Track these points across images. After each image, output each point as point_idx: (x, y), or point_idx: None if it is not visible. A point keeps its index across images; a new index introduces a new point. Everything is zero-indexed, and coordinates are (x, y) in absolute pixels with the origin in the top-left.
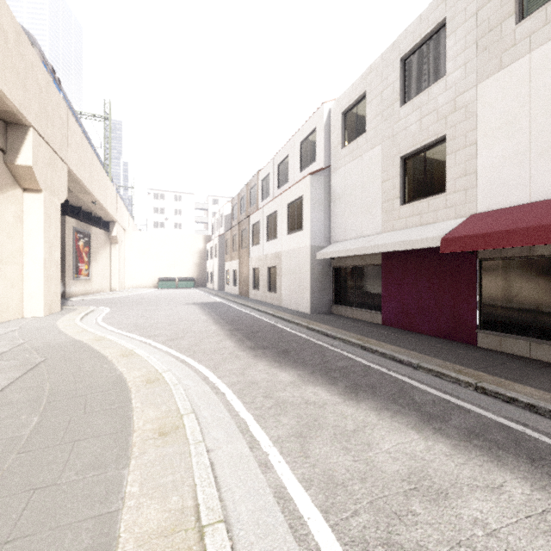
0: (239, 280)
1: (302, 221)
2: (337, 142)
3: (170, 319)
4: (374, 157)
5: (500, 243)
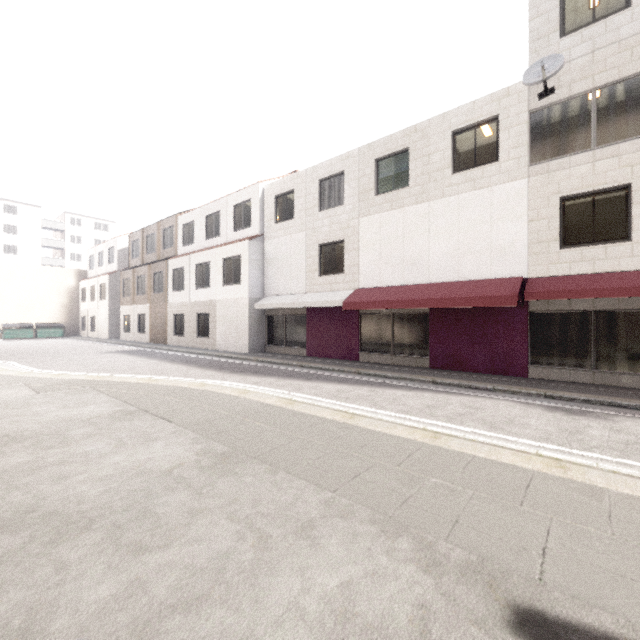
0: (150, 326)
1: (241, 277)
2: (271, 217)
3: (121, 364)
4: (300, 239)
5: (367, 307)
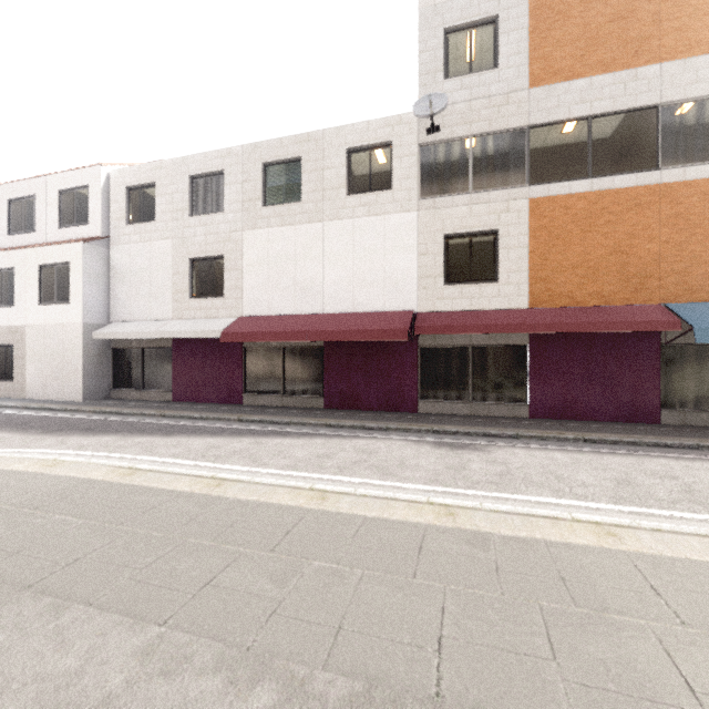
0: None
1: (70, 293)
2: (120, 215)
3: None
4: (164, 249)
5: (252, 339)
